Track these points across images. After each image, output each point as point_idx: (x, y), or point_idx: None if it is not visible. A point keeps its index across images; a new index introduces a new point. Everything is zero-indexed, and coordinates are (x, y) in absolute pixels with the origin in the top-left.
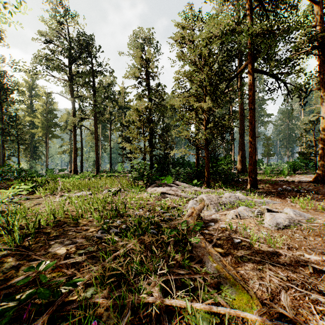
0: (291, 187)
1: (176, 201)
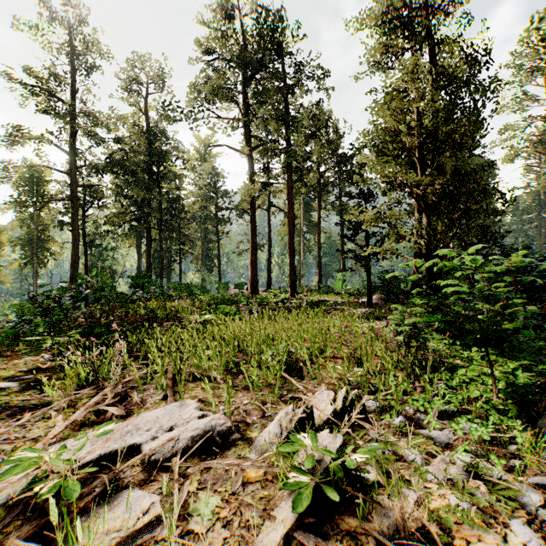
0: None
1: None
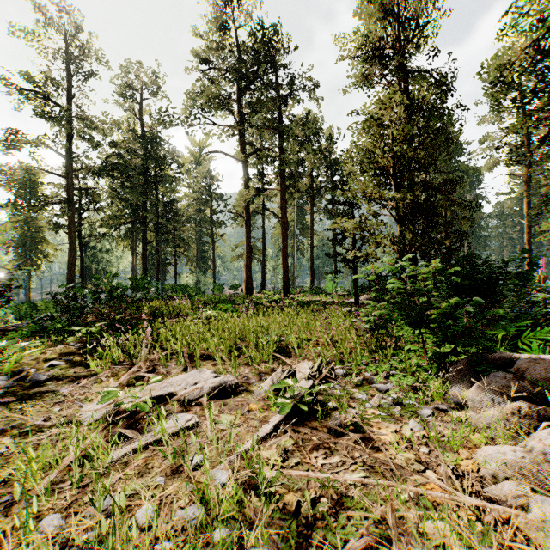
0: None
1: None
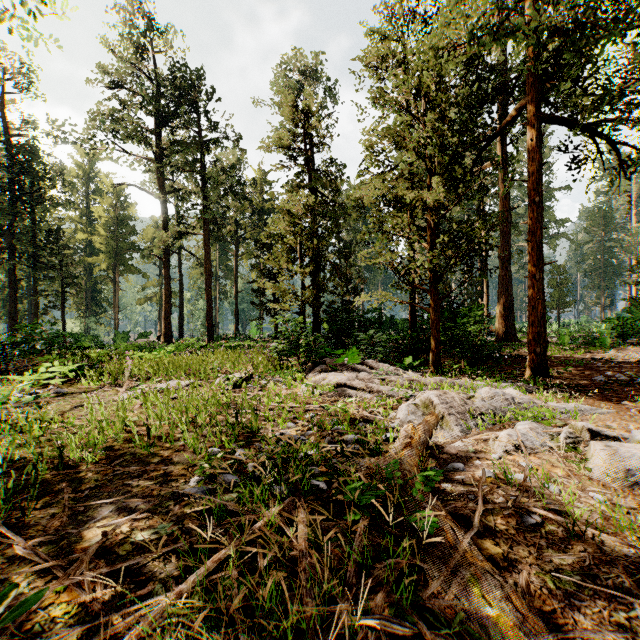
0: (625, 374)
1: (371, 406)
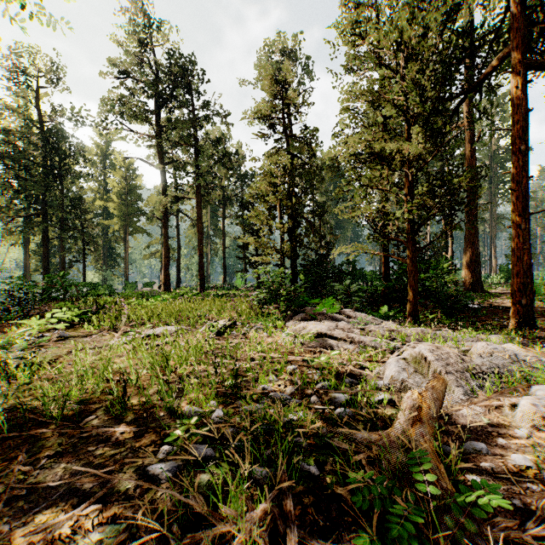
0: None
1: (355, 359)
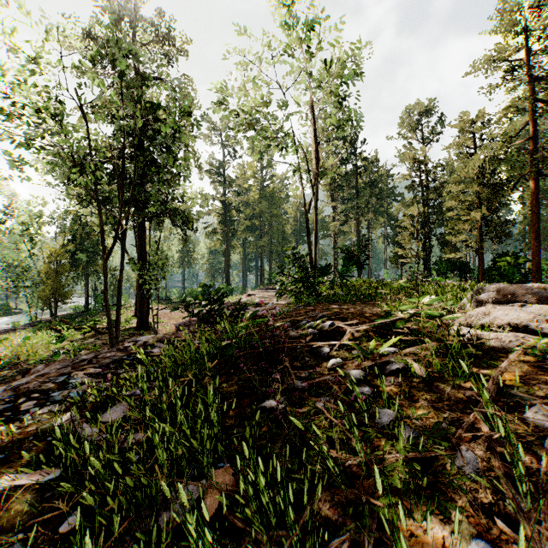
0: None
1: None
